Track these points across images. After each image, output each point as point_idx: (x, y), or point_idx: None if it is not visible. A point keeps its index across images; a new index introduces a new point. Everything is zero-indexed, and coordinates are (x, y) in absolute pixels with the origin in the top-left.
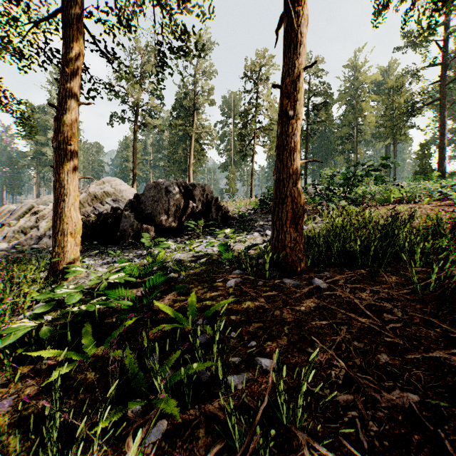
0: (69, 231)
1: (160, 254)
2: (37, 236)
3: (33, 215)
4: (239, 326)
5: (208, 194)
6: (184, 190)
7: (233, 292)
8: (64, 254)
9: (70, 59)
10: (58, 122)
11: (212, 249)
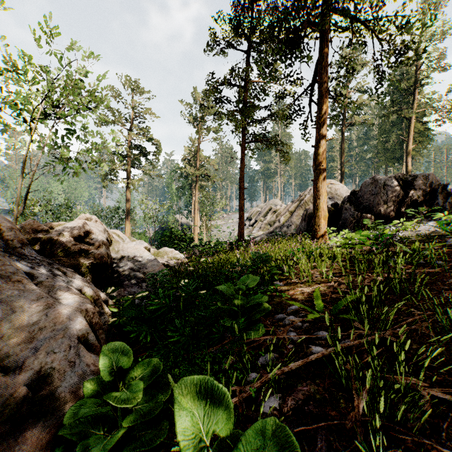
0: (322, 216)
1: (384, 231)
2: (279, 227)
3: (273, 213)
4: (447, 254)
5: (432, 182)
6: (402, 182)
7: (448, 245)
8: (319, 229)
9: (322, 116)
10: (316, 155)
11: (434, 228)
